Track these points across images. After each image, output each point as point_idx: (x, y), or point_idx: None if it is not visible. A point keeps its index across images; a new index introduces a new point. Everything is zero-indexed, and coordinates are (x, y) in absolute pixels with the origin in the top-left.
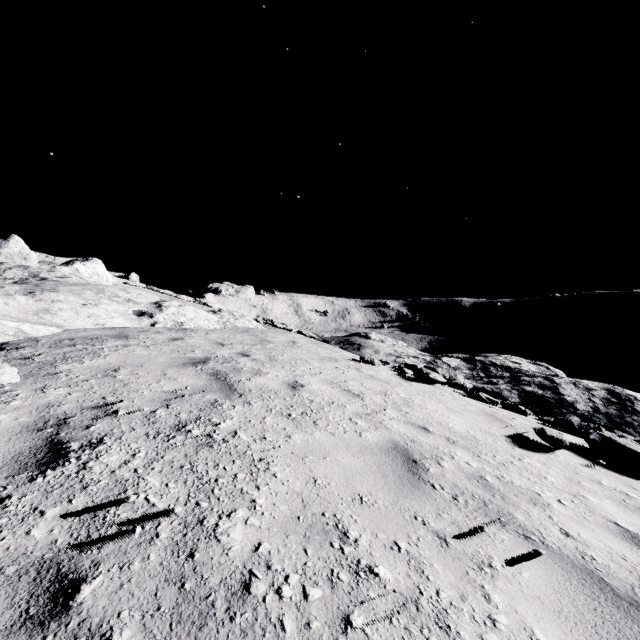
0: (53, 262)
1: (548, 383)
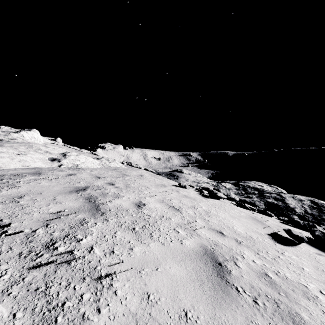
0: (12, 131)
1: (279, 197)
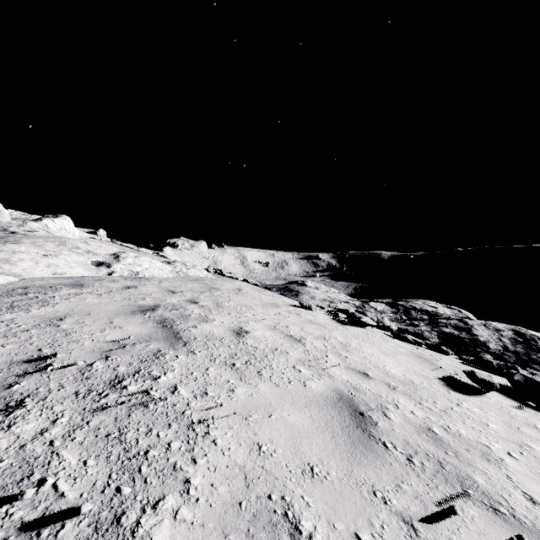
0: (27, 219)
1: (462, 325)
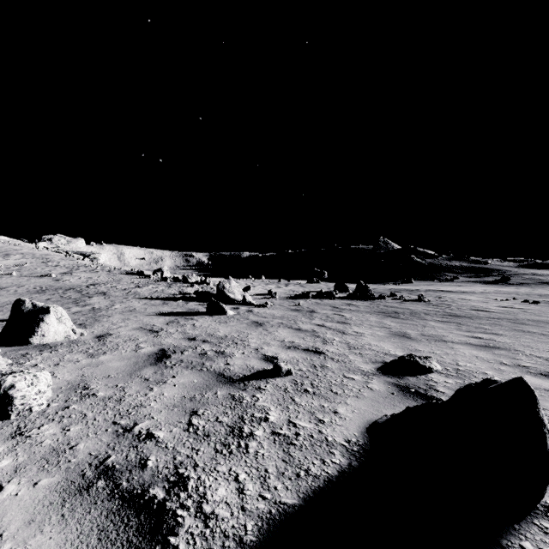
0: None
1: (84, 252)
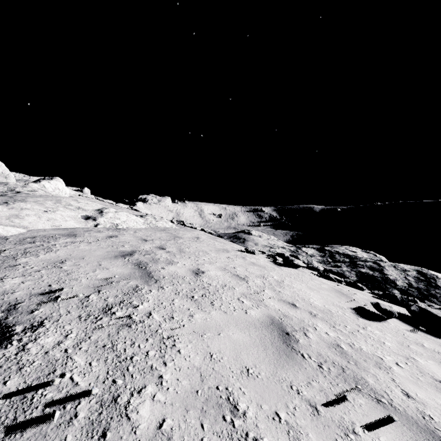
0: (28, 180)
1: (376, 266)
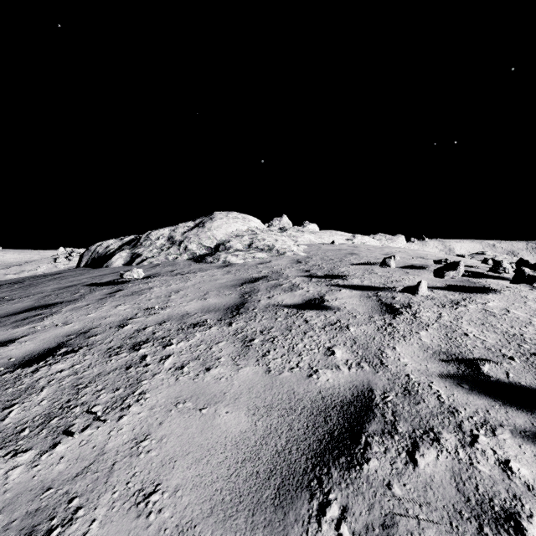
0: None
1: None
